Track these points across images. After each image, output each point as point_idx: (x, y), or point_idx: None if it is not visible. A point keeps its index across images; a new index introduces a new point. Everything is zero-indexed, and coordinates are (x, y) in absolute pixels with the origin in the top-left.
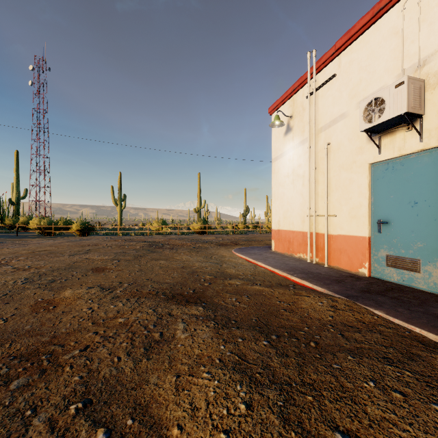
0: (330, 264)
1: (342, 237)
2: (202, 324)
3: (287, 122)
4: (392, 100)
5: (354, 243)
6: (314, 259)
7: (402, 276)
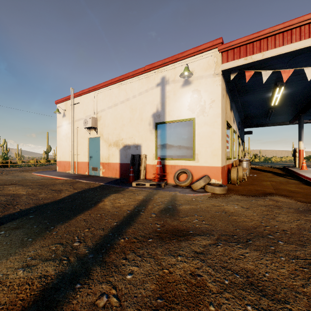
0: (78, 173)
1: (82, 162)
2: (18, 186)
3: (63, 111)
4: (89, 122)
5: (84, 164)
6: (73, 172)
7: (95, 173)
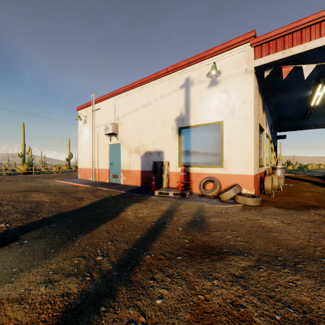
0: (99, 180)
1: (102, 170)
2: (41, 193)
3: (84, 118)
4: (110, 128)
5: (105, 171)
6: (94, 179)
7: (115, 180)
